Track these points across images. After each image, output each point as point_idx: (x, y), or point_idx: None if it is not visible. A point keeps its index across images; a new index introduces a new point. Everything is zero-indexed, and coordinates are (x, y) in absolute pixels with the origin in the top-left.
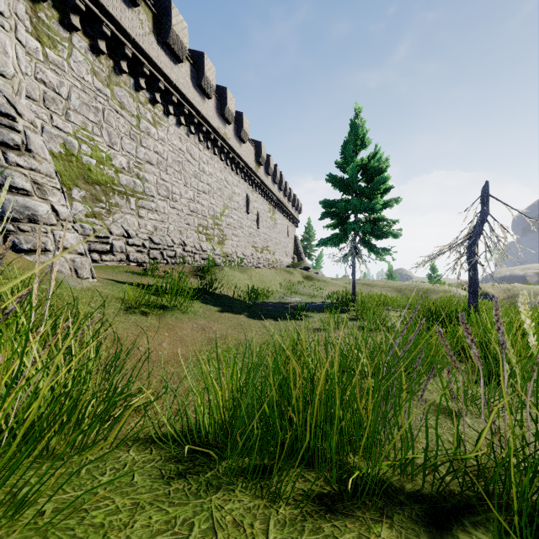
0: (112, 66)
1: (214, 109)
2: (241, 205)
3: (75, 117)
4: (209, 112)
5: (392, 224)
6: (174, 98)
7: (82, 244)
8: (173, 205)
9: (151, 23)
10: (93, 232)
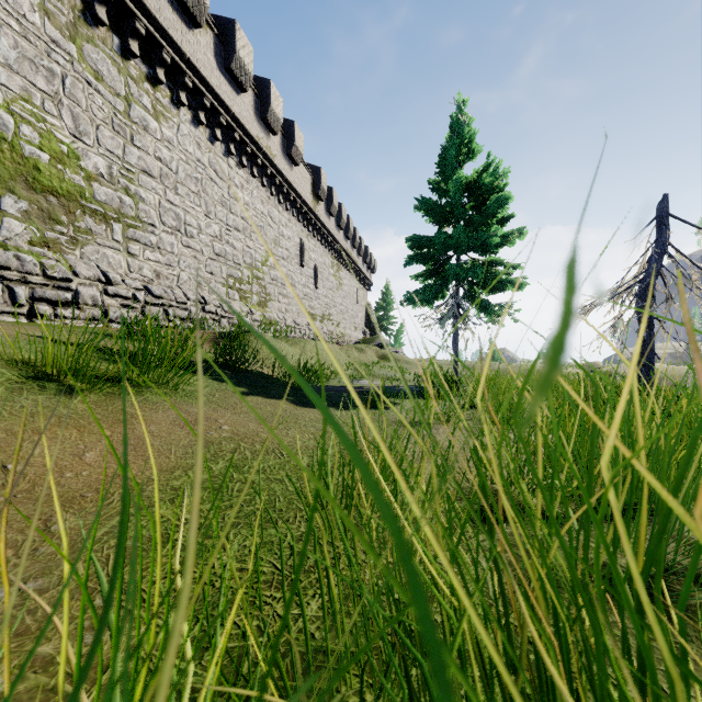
0: (80, 9)
1: (251, 110)
2: (292, 254)
3: (8, 77)
4: (243, 112)
5: (511, 271)
6: (188, 80)
7: None
8: (186, 243)
9: None
10: (40, 270)
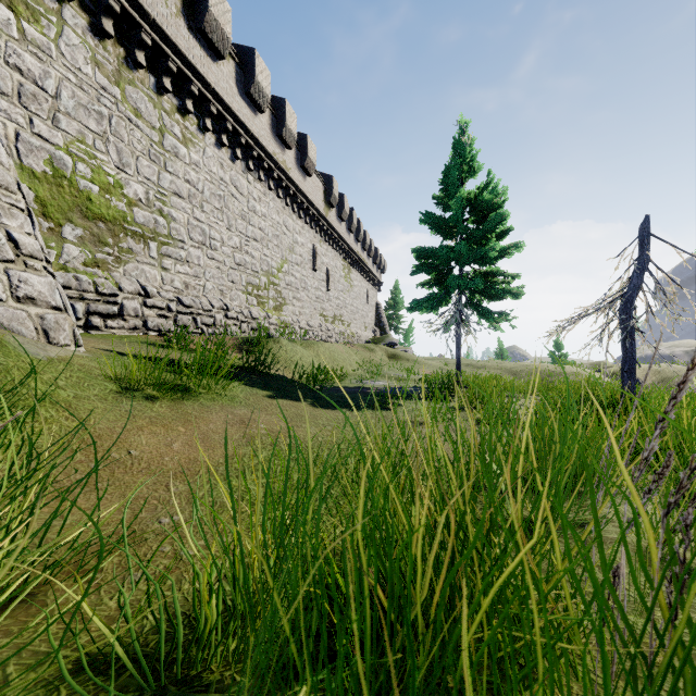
0: (123, 56)
1: (268, 128)
2: (305, 260)
3: (67, 123)
4: (261, 131)
5: (511, 280)
6: (213, 107)
7: (61, 295)
8: (211, 255)
9: (179, 0)
10: (93, 287)
